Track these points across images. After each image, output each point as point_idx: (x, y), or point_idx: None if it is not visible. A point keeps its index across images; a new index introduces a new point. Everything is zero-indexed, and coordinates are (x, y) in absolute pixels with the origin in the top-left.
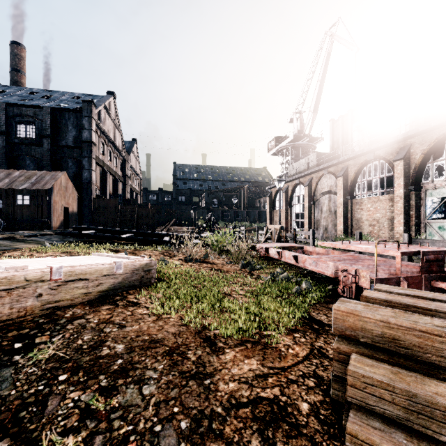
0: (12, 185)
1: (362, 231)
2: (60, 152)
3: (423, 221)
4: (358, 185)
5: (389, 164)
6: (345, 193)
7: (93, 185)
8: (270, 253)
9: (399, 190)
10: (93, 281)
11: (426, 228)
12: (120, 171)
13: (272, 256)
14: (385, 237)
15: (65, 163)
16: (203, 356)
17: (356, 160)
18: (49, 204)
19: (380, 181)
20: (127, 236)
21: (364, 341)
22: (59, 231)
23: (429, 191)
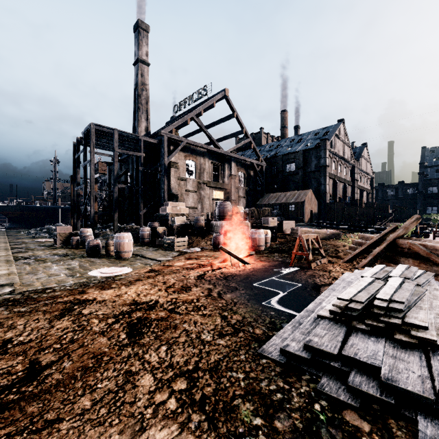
0: (287, 200)
1: None
2: (307, 176)
3: None
4: None
5: None
6: None
7: (327, 194)
8: None
9: None
10: (321, 234)
11: None
12: (349, 177)
13: None
14: None
15: (310, 182)
16: (340, 246)
17: None
18: (303, 209)
19: None
20: (343, 227)
21: (360, 238)
22: (308, 223)
23: None
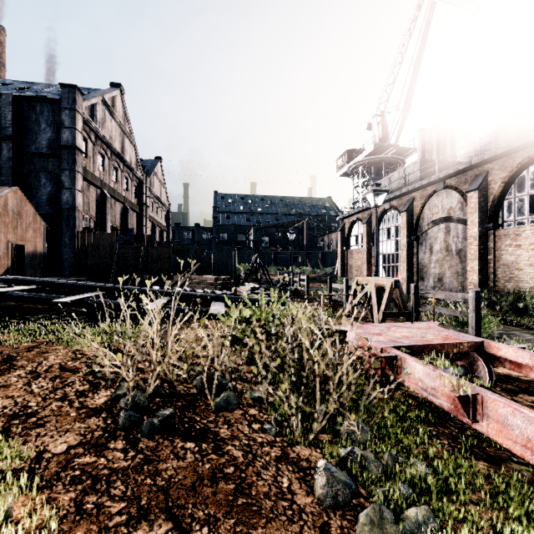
0: None
1: (519, 285)
2: (28, 163)
3: None
4: (508, 203)
5: None
6: (483, 219)
7: (78, 212)
8: (401, 372)
9: None
10: None
11: None
12: (134, 197)
13: (411, 387)
14: None
15: (35, 179)
16: None
17: (506, 160)
18: None
19: None
20: (76, 299)
21: None
22: None
23: None
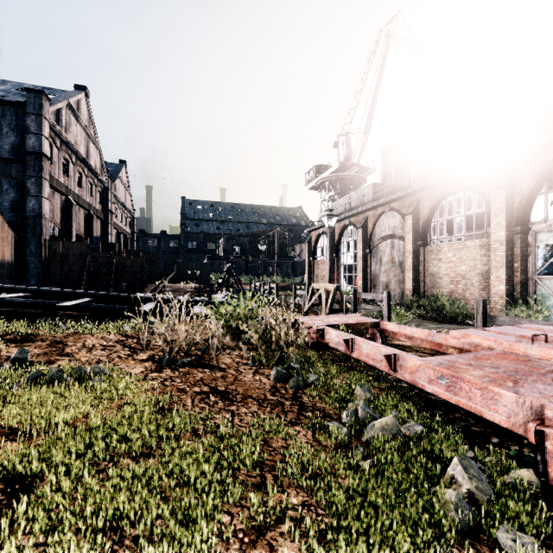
0: None
1: (440, 291)
2: None
3: (532, 277)
4: (433, 226)
5: (482, 196)
6: (416, 237)
7: (45, 220)
8: (326, 338)
9: (499, 232)
10: None
11: (536, 287)
12: (98, 203)
13: (330, 345)
14: (474, 299)
15: None
16: None
17: (431, 191)
18: None
19: (450, 224)
20: (75, 304)
21: None
22: None
23: (541, 235)
